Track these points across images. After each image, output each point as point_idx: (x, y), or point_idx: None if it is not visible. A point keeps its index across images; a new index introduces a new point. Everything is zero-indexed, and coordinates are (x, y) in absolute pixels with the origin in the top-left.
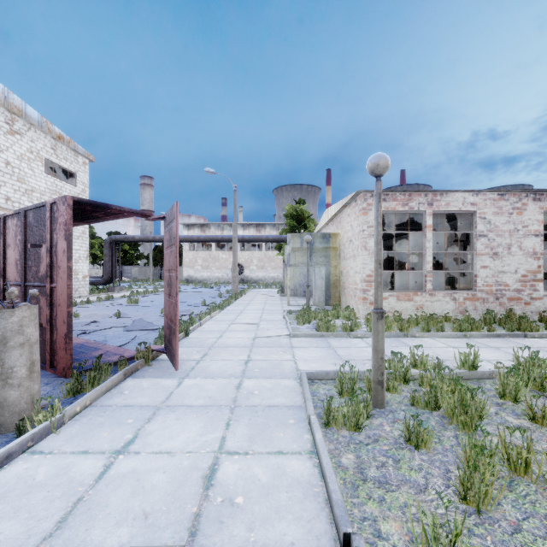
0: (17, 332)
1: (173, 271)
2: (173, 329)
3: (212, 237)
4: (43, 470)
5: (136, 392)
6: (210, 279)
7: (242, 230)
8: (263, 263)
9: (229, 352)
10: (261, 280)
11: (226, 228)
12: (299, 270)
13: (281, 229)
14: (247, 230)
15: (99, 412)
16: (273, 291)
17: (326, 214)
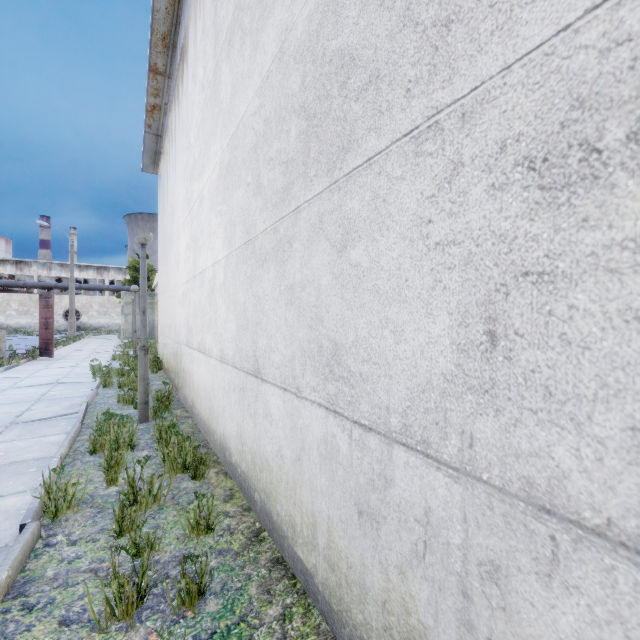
0: (3, 337)
1: (51, 319)
2: (50, 343)
3: (43, 284)
4: (27, 367)
5: (39, 362)
6: (31, 326)
7: (78, 271)
8: (106, 309)
9: (77, 356)
10: (103, 327)
11: (55, 268)
12: (138, 317)
13: (124, 279)
14: (85, 272)
15: (30, 364)
16: (115, 336)
17: (156, 277)
